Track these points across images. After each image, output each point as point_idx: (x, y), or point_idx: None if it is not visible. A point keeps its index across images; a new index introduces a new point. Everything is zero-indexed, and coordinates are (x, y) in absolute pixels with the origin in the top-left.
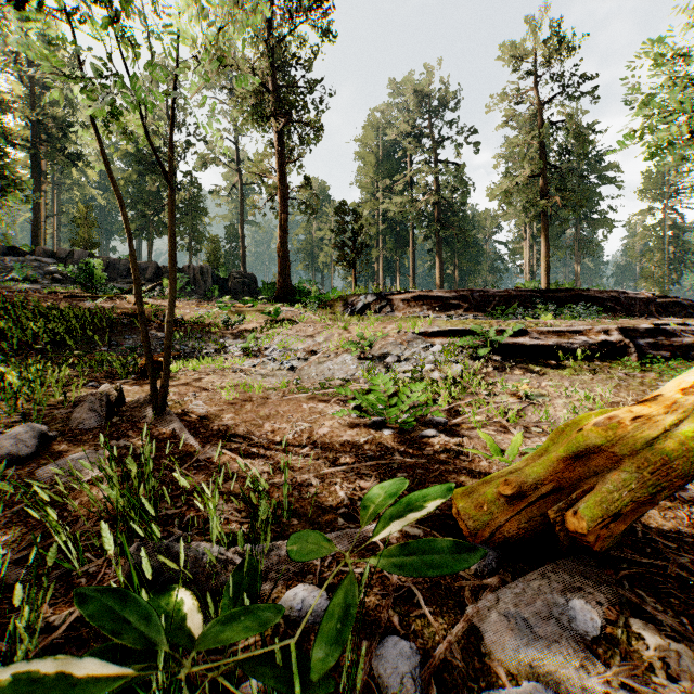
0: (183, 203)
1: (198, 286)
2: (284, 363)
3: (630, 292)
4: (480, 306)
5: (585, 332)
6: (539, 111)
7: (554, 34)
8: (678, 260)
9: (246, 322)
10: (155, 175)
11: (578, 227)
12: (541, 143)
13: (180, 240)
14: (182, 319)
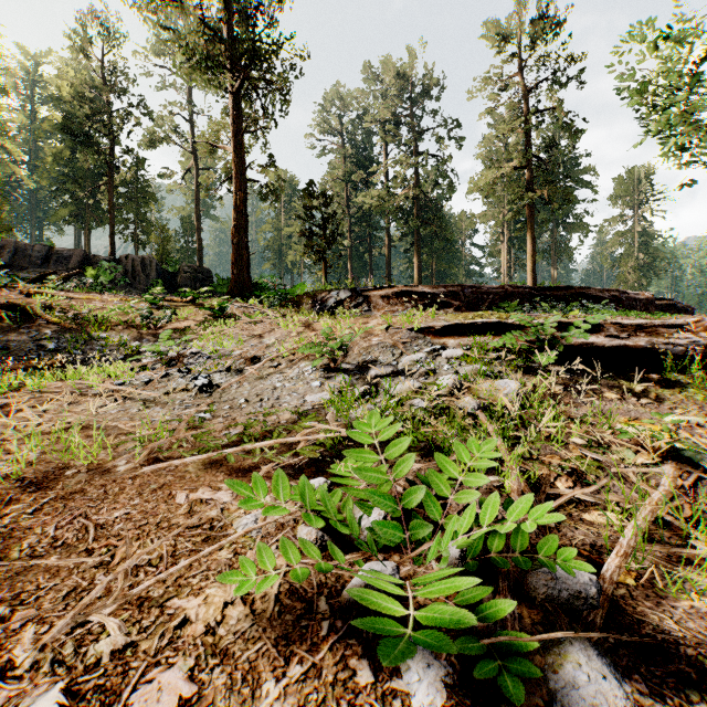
0: (127, 186)
1: (139, 281)
2: (200, 378)
3: (630, 292)
4: (473, 304)
5: (686, 327)
6: (525, 98)
7: (541, 15)
8: (648, 267)
9: (179, 319)
10: (86, 147)
11: (555, 230)
12: (527, 133)
13: (124, 229)
14: (88, 314)
